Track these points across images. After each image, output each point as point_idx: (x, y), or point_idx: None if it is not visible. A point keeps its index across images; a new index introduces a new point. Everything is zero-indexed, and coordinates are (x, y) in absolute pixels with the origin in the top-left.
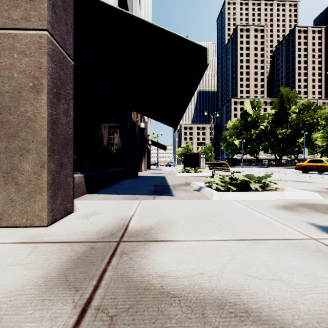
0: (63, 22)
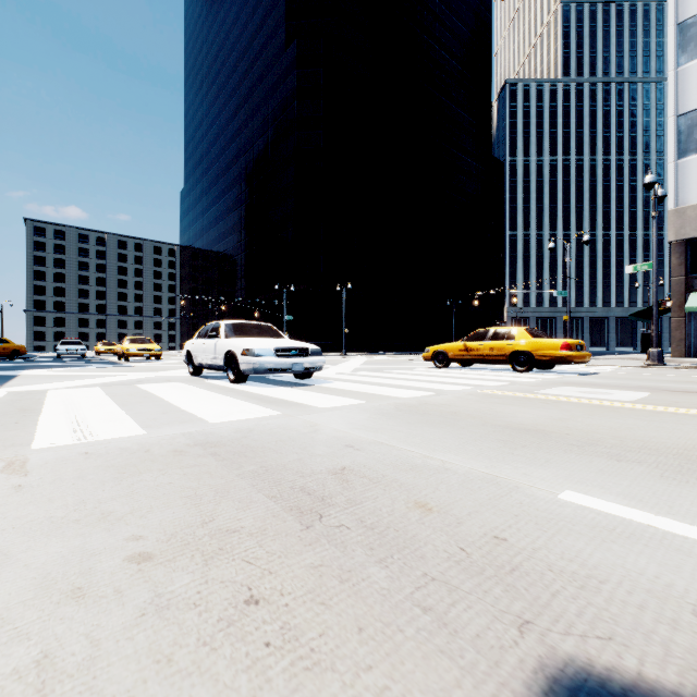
0: (678, 311)
